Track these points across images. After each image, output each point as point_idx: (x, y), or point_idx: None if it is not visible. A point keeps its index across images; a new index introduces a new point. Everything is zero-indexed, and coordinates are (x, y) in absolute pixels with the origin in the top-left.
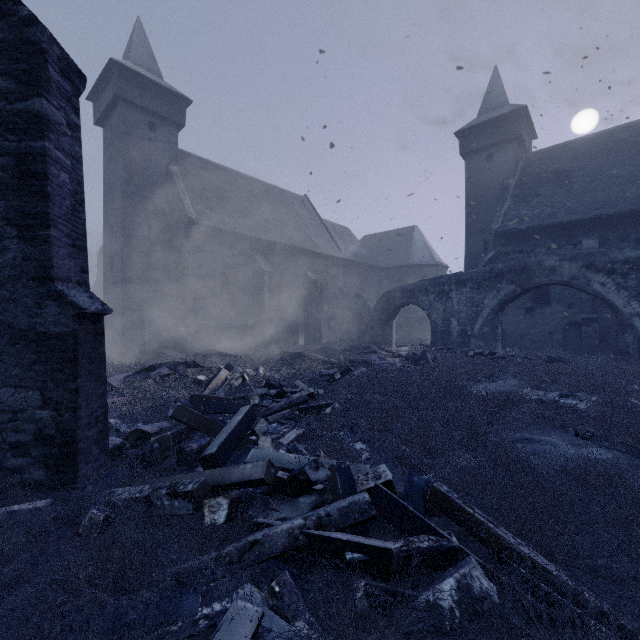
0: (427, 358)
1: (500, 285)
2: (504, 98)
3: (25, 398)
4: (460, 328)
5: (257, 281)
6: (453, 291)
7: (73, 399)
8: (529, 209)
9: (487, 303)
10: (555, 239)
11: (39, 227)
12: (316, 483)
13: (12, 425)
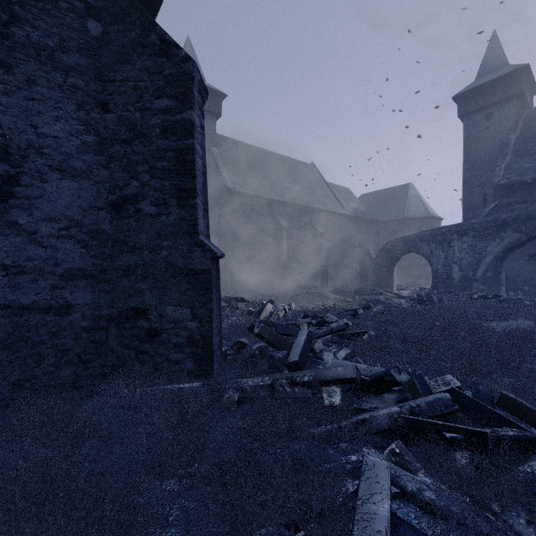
0: (433, 299)
1: (504, 234)
2: (503, 60)
3: (181, 313)
4: (462, 273)
5: (277, 235)
6: (454, 240)
7: (210, 315)
8: (532, 161)
9: (490, 250)
10: None
11: (190, 198)
12: (400, 383)
13: (174, 331)
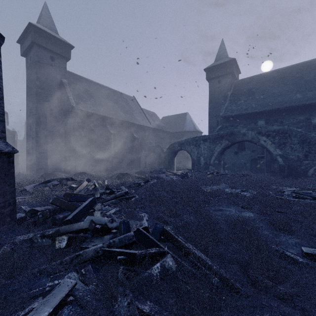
0: (188, 175)
1: (222, 141)
2: (226, 54)
3: None
4: (204, 161)
5: (108, 138)
6: (201, 144)
7: None
8: (236, 106)
9: (216, 149)
10: (247, 120)
11: None
12: (111, 228)
13: None
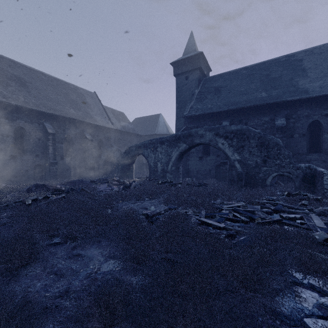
0: (131, 185)
1: (179, 144)
2: (194, 48)
3: None
4: (162, 168)
5: (45, 139)
6: (158, 147)
7: None
8: (202, 105)
9: (174, 154)
10: (212, 121)
11: None
12: None
13: None
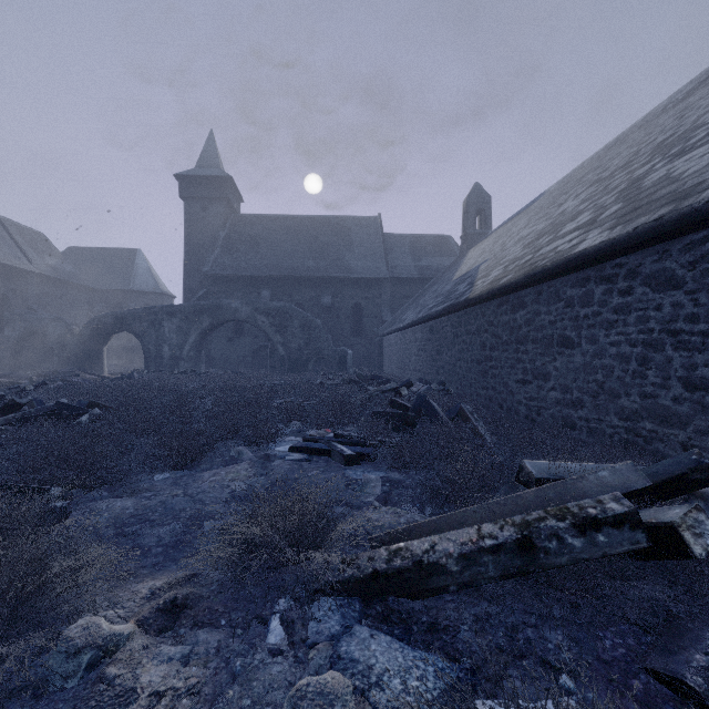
0: (134, 377)
1: (203, 318)
2: (217, 161)
3: None
4: (171, 353)
5: None
6: (165, 320)
7: None
8: (232, 260)
9: (193, 332)
10: (247, 287)
11: None
12: (21, 404)
13: None
